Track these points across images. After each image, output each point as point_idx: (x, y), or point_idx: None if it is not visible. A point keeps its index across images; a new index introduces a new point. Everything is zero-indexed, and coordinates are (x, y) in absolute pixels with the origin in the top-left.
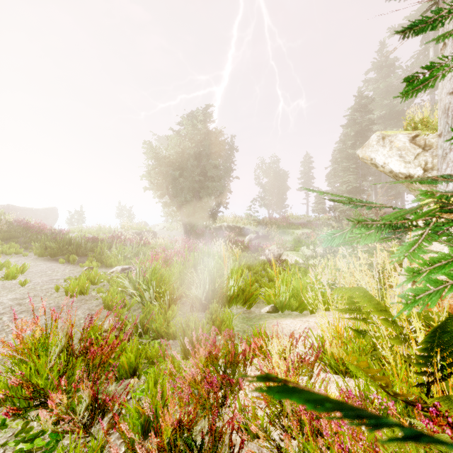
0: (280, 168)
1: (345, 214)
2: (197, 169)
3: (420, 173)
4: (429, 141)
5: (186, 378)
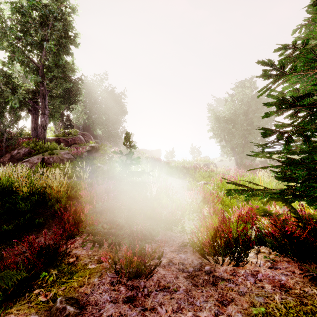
0: None
1: None
2: (245, 122)
3: None
4: None
5: (240, 214)
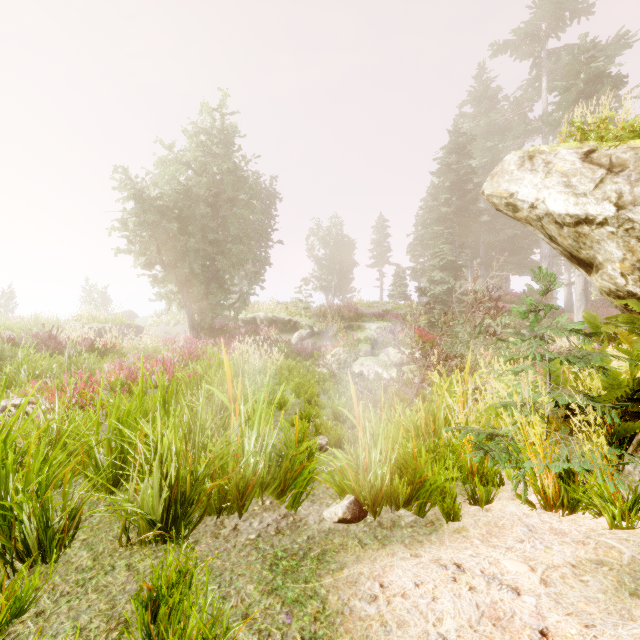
0: (344, 235)
1: (438, 300)
2: (211, 221)
3: (609, 213)
4: (620, 158)
5: None
